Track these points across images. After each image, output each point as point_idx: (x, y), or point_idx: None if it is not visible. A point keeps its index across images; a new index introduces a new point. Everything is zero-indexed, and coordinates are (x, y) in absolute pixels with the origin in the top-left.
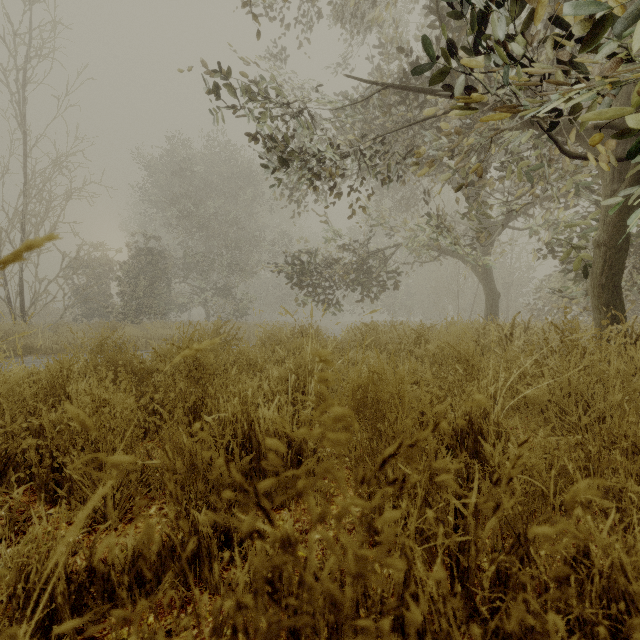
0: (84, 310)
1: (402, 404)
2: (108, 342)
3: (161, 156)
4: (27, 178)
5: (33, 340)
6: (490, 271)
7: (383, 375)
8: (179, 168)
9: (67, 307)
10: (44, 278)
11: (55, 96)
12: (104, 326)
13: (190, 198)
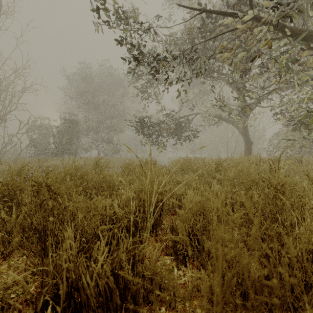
0: (35, 151)
1: (284, 282)
2: (42, 168)
3: (75, 72)
4: (0, 80)
5: (0, 167)
6: (247, 130)
7: (210, 201)
8: (84, 78)
9: (22, 149)
10: (9, 134)
11: (16, 37)
12: (41, 159)
13: (89, 93)
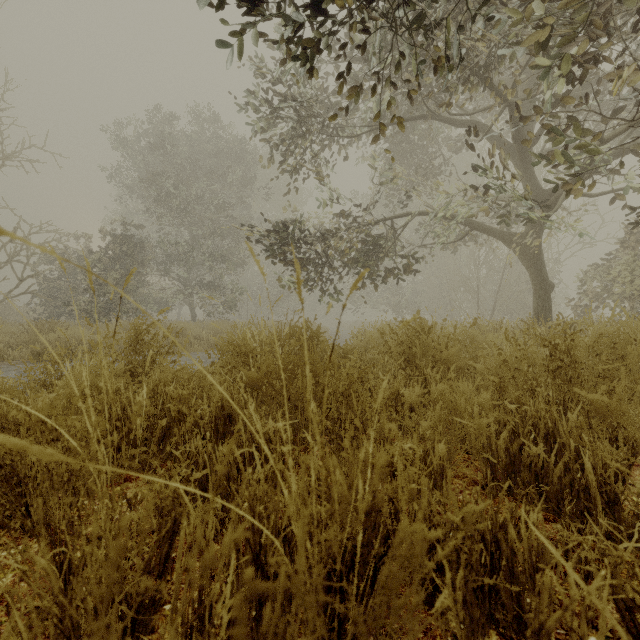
0: (48, 308)
1: None
2: (32, 348)
3: (139, 134)
4: None
5: None
6: (541, 255)
7: None
8: (156, 143)
9: None
10: None
11: None
12: (36, 327)
13: (169, 178)
